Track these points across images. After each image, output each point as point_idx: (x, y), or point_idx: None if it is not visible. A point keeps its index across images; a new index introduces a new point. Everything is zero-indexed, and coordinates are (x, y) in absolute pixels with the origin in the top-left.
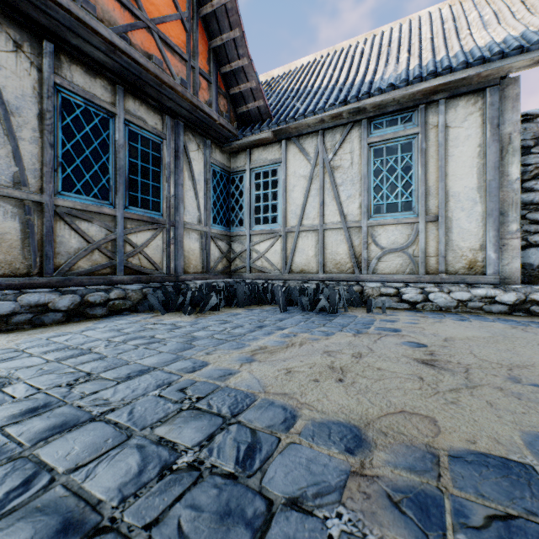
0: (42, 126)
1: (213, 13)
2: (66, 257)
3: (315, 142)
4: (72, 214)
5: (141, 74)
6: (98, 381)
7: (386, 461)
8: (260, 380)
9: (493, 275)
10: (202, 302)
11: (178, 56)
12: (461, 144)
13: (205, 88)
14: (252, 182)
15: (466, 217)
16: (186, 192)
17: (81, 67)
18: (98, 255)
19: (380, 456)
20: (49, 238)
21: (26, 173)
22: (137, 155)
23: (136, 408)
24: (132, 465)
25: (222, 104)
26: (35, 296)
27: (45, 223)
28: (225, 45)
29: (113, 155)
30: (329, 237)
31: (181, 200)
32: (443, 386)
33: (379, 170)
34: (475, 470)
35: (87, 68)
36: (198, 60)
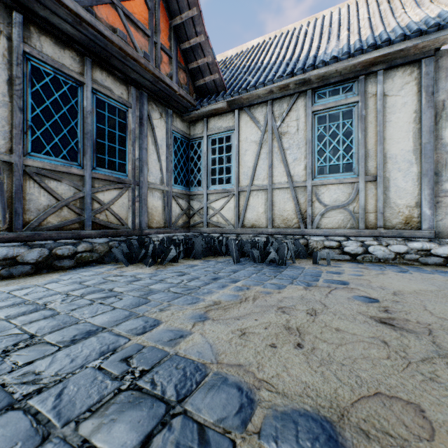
0: (12, 91)
1: None
2: (35, 213)
3: (264, 111)
4: (42, 173)
5: (107, 46)
6: (39, 346)
7: None
8: (213, 345)
9: (428, 230)
10: (162, 255)
11: (142, 31)
12: (398, 111)
13: (167, 62)
14: (208, 147)
15: (403, 177)
16: (150, 155)
17: (50, 39)
18: (67, 212)
19: None
20: (18, 196)
21: None
22: (104, 121)
23: (67, 388)
24: None
25: (182, 77)
26: (4, 250)
27: (14, 182)
28: (184, 23)
29: (81, 120)
30: (277, 195)
31: (145, 162)
32: (412, 353)
33: (322, 135)
34: None
35: (56, 40)
36: (160, 36)
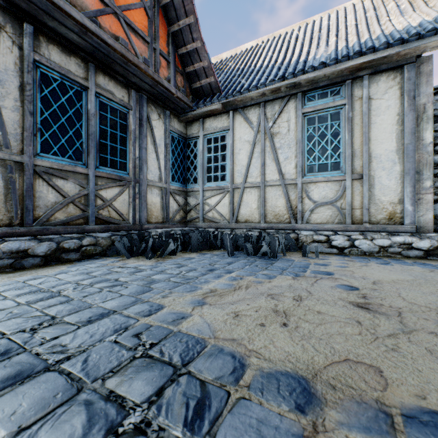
0: (23, 97)
1: (171, 3)
2: (44, 209)
3: (257, 113)
4: (50, 172)
5: (110, 53)
6: (61, 325)
7: (338, 422)
8: (210, 324)
9: (410, 225)
10: (162, 248)
11: (142, 38)
12: (383, 113)
13: (165, 66)
14: (204, 146)
15: (387, 175)
16: (149, 154)
17: (57, 47)
18: (73, 208)
19: (332, 416)
20: (29, 193)
21: (8, 137)
22: (107, 123)
23: (90, 356)
24: (77, 427)
25: (179, 81)
26: (16, 244)
27: (25, 180)
28: (181, 30)
29: (85, 122)
30: (269, 192)
31: (144, 161)
32: (381, 331)
33: (312, 136)
34: (433, 434)
35: (62, 48)
36: (158, 42)
